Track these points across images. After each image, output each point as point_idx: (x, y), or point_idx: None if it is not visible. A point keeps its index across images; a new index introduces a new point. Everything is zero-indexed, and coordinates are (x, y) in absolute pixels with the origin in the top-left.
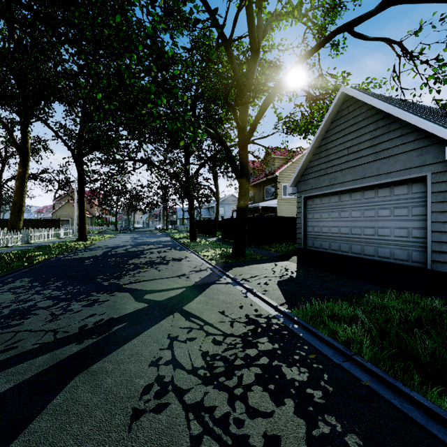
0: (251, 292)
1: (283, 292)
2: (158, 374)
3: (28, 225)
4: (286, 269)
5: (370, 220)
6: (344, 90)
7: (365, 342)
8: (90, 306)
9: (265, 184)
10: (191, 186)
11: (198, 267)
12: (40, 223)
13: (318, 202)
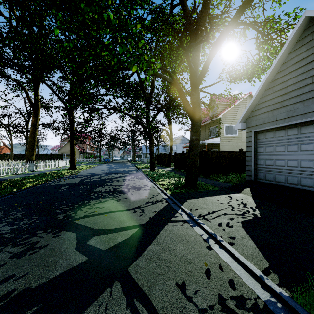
0: (213, 238)
1: (257, 244)
2: None
3: (43, 158)
4: (244, 204)
5: None
6: (309, 13)
7: None
8: (18, 258)
9: (209, 126)
10: (150, 127)
11: (154, 197)
12: (50, 156)
13: (271, 135)
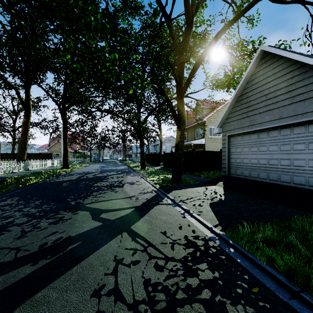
0: (188, 212)
1: (215, 214)
2: (98, 308)
3: (31, 158)
4: (215, 192)
5: (286, 153)
6: (263, 48)
7: (312, 278)
8: (55, 224)
9: (195, 127)
10: (141, 129)
11: (146, 189)
12: (39, 156)
13: (240, 139)
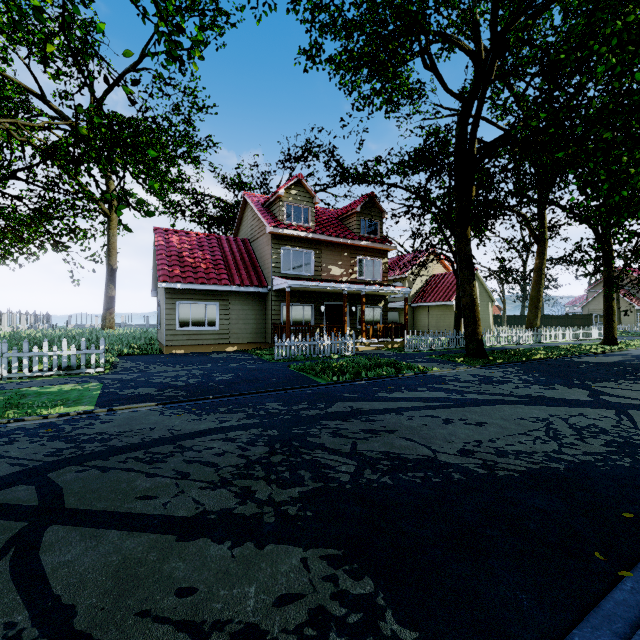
0: None
1: None
2: (548, 417)
3: (551, 323)
4: None
5: None
6: None
7: None
8: (544, 389)
9: None
10: None
11: None
12: (565, 320)
13: None
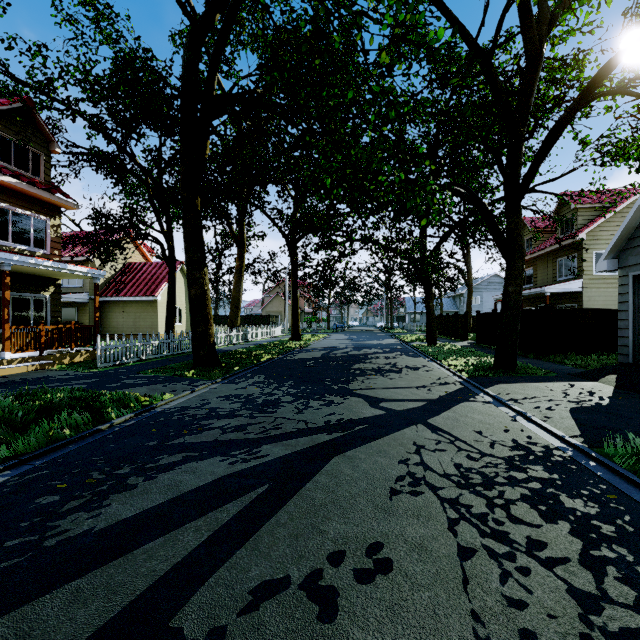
0: (522, 416)
1: (577, 423)
2: (409, 470)
3: (241, 322)
4: (591, 393)
5: None
6: None
7: None
8: (327, 406)
9: (556, 255)
10: (430, 269)
11: (442, 379)
12: (251, 319)
13: None
